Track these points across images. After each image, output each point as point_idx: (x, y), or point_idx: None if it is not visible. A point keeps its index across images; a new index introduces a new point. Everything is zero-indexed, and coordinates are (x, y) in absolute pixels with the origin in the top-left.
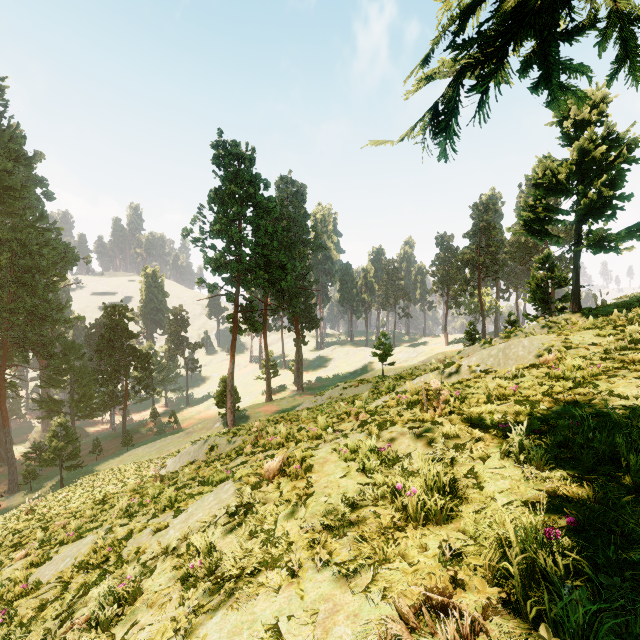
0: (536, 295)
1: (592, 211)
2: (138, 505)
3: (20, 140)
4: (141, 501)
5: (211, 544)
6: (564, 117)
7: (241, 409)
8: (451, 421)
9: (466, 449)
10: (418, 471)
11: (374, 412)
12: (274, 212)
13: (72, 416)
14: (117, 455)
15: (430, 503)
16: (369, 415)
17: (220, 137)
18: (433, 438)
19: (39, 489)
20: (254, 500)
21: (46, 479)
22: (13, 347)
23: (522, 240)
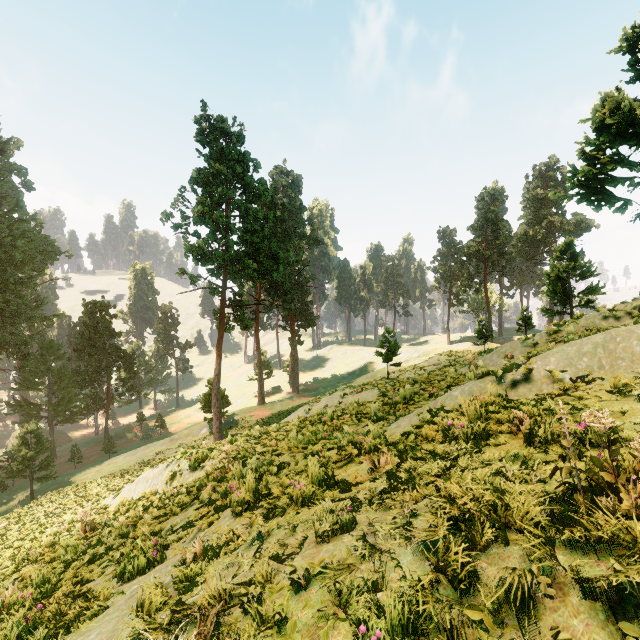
0: (555, 288)
1: None
2: None
3: None
4: None
5: None
6: (637, 38)
7: (231, 413)
8: None
9: None
10: None
11: (404, 451)
12: (265, 196)
13: (50, 421)
14: (98, 463)
15: None
16: (397, 459)
17: (204, 110)
18: None
19: (8, 502)
20: None
21: (18, 490)
22: None
23: (530, 233)
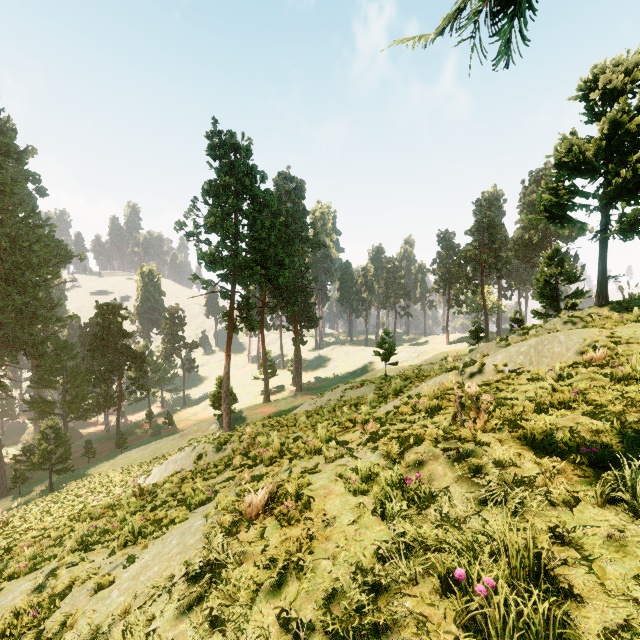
0: (544, 292)
1: (623, 193)
2: (100, 533)
3: (10, 133)
4: (104, 528)
5: (152, 639)
6: (590, 89)
7: (238, 410)
8: (500, 440)
9: (536, 486)
10: (467, 521)
11: (385, 420)
12: (271, 206)
13: (64, 417)
14: (110, 458)
15: (524, 614)
16: (379, 424)
17: (215, 126)
18: (480, 466)
19: (28, 493)
20: (226, 557)
21: (36, 483)
22: (3, 346)
23: (526, 237)
